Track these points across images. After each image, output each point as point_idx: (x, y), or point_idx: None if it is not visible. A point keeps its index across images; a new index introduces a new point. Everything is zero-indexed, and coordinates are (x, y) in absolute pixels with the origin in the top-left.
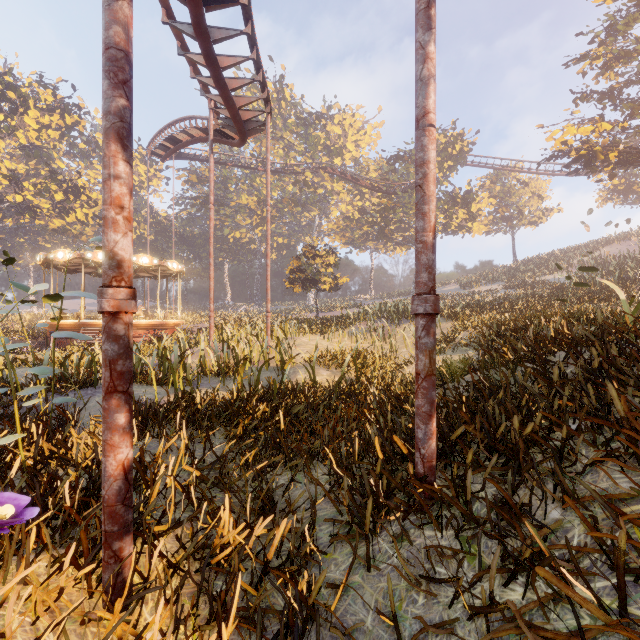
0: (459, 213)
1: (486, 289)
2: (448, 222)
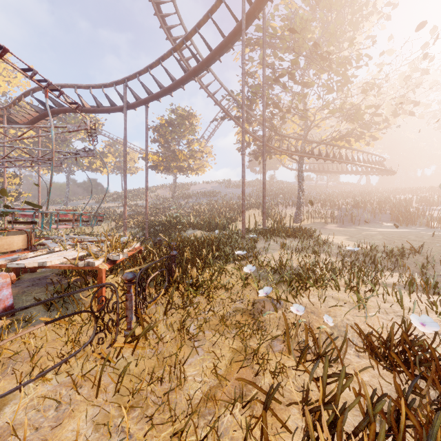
0: (97, 162)
1: (112, 205)
2: (90, 165)
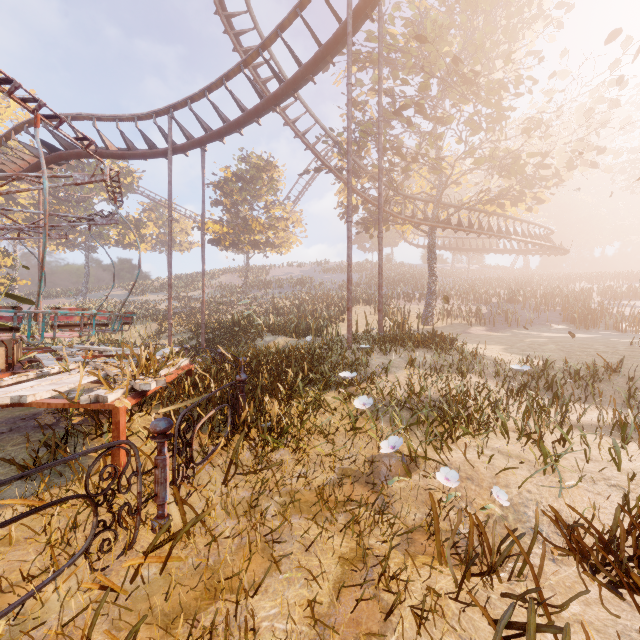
0: (131, 235)
1: (154, 298)
2: (120, 239)
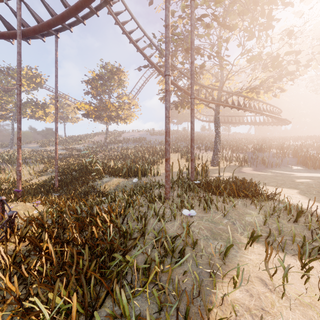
0: (40, 112)
1: (53, 148)
2: (33, 114)
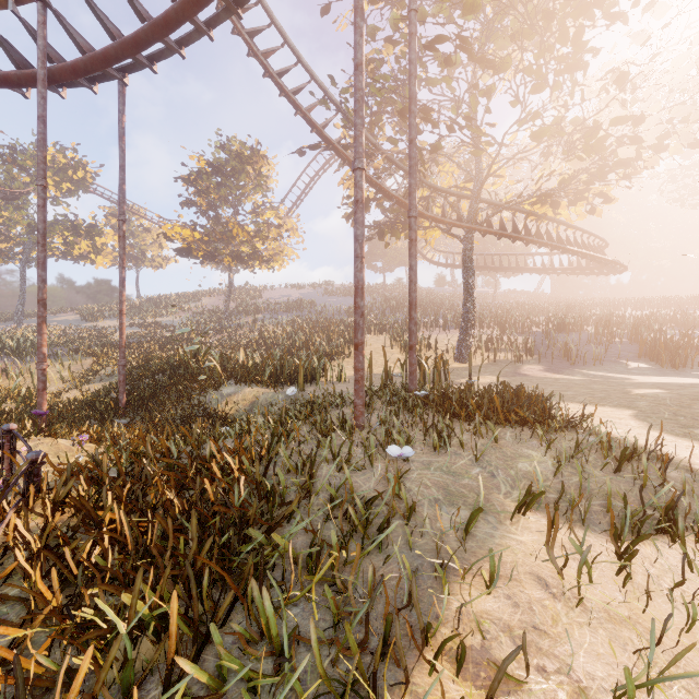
0: (83, 244)
1: (113, 324)
2: (68, 249)
